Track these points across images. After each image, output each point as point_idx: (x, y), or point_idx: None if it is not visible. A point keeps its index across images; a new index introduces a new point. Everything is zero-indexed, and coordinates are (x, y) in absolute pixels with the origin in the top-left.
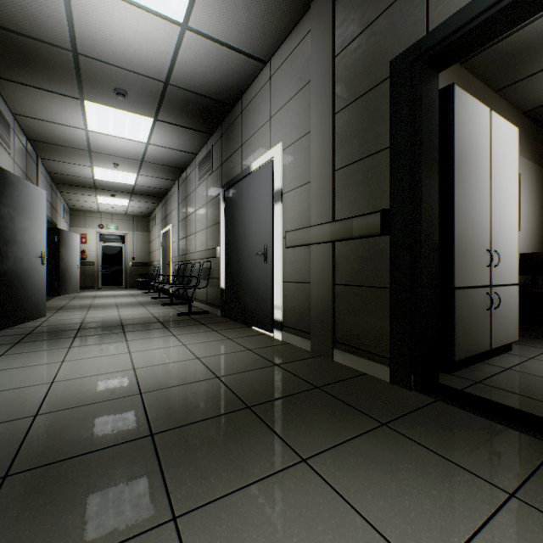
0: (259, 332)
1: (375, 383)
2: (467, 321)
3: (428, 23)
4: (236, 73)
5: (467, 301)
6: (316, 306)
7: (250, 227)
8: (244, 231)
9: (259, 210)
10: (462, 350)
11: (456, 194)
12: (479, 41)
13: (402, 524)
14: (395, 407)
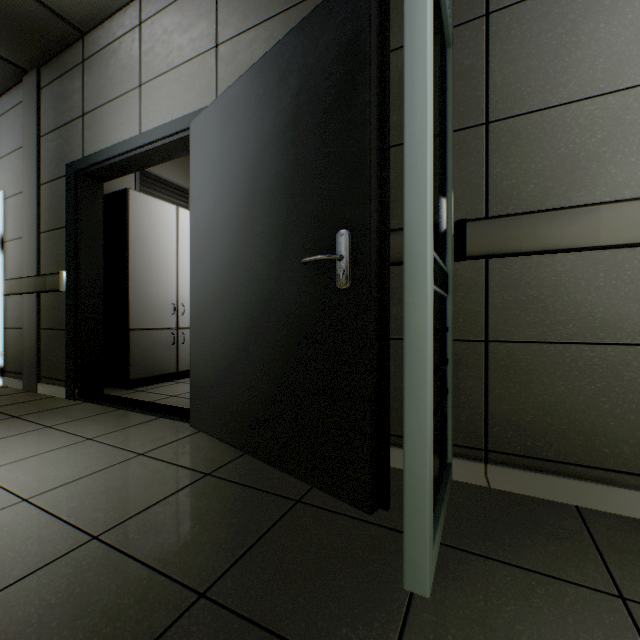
0: None
1: (53, 400)
2: (147, 352)
3: (84, 151)
4: None
5: (148, 338)
6: (27, 349)
7: None
8: None
9: None
10: (141, 372)
11: (132, 265)
12: (114, 175)
13: None
14: (43, 409)
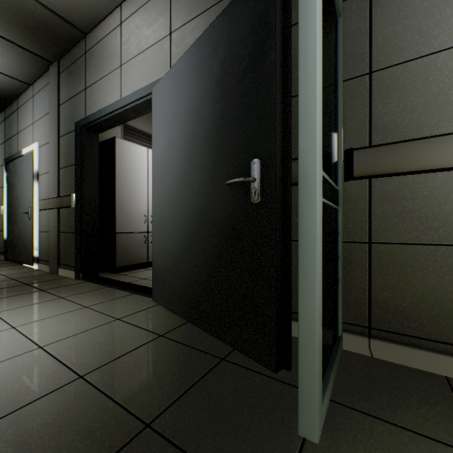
0: (26, 266)
1: (67, 280)
2: (127, 248)
3: (86, 113)
4: (6, 84)
5: (128, 239)
6: (52, 245)
7: (22, 194)
8: (19, 196)
9: (27, 183)
10: (123, 262)
11: (118, 189)
12: (105, 128)
13: (3, 307)
14: (60, 285)
